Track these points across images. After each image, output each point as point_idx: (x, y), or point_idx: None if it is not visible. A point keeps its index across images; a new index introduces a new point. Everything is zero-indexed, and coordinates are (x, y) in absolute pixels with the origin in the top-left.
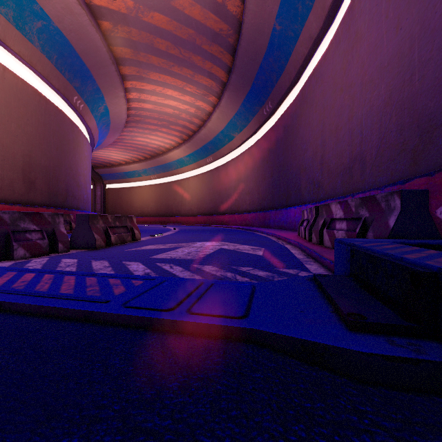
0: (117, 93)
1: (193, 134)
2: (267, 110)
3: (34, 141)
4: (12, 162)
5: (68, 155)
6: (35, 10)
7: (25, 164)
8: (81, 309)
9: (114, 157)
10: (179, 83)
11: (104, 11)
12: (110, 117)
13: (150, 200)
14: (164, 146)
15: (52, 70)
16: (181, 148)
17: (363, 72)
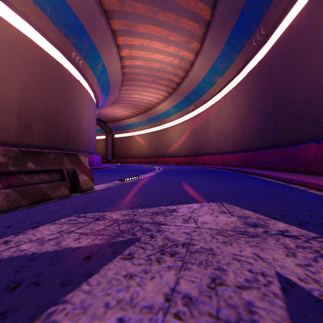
0: (110, 50)
1: (177, 86)
2: (257, 39)
3: (31, 89)
4: (6, 106)
5: (69, 104)
6: None
7: (21, 108)
8: None
9: (118, 114)
10: (163, 33)
11: None
12: (108, 75)
13: (144, 145)
14: (153, 100)
15: (48, 24)
16: (168, 101)
17: None
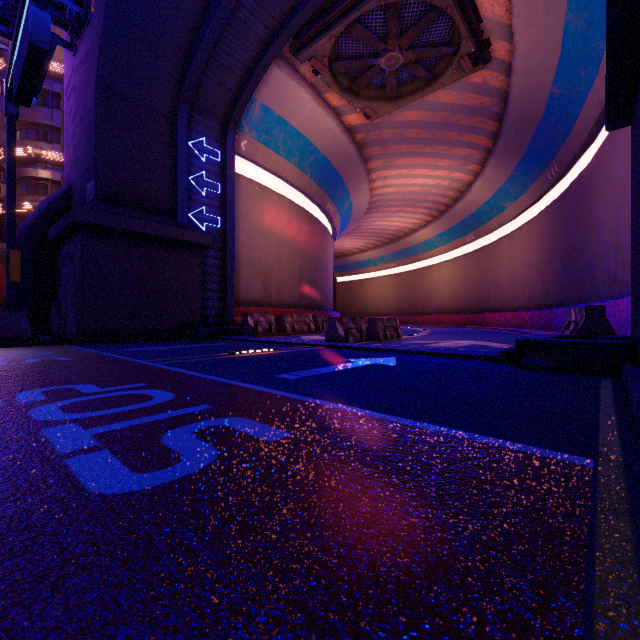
0: (362, 188)
1: (445, 208)
2: (552, 174)
3: (304, 254)
4: (293, 274)
5: (322, 259)
6: (311, 150)
7: (299, 274)
8: (417, 351)
9: (347, 246)
10: (429, 161)
11: (360, 127)
12: (352, 210)
13: (387, 294)
14: (406, 226)
15: (316, 189)
16: (430, 227)
17: None
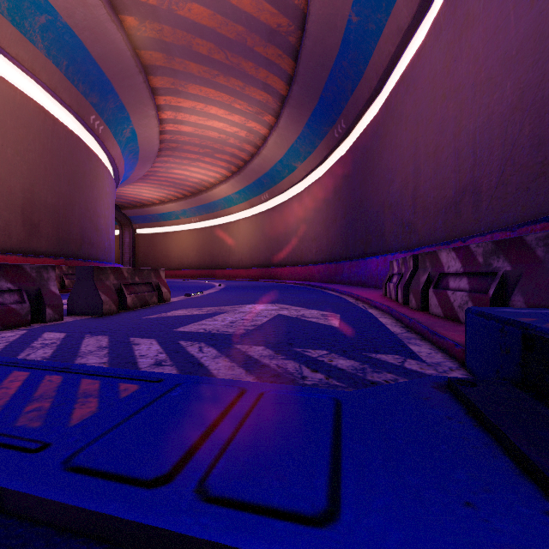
0: (146, 112)
1: (243, 164)
2: (339, 131)
3: (38, 172)
4: (7, 199)
5: (84, 190)
6: None
7: (25, 201)
8: None
9: (145, 195)
10: (225, 99)
11: (127, 2)
12: (138, 142)
13: (190, 249)
14: (207, 180)
15: (62, 81)
16: (230, 183)
17: (477, 69)
